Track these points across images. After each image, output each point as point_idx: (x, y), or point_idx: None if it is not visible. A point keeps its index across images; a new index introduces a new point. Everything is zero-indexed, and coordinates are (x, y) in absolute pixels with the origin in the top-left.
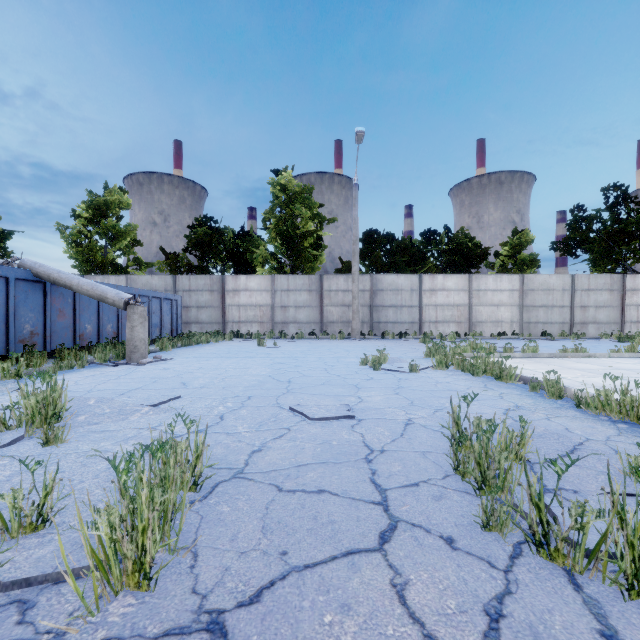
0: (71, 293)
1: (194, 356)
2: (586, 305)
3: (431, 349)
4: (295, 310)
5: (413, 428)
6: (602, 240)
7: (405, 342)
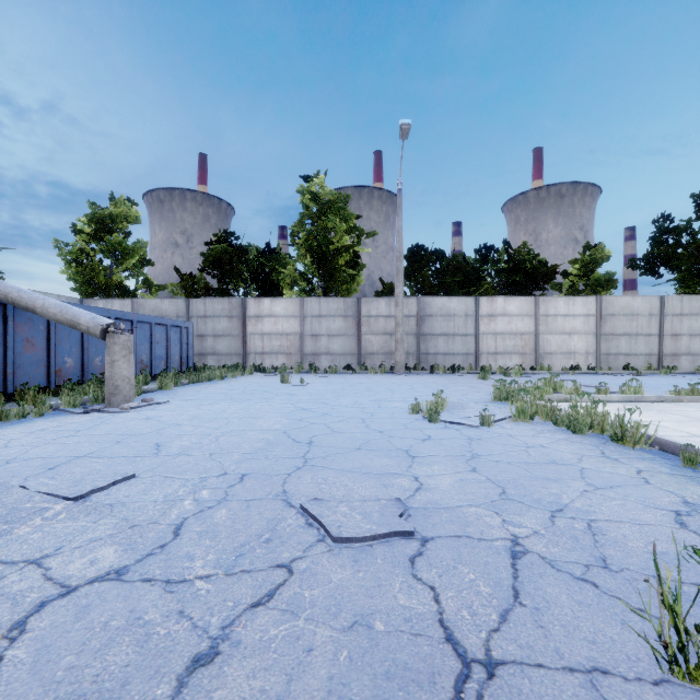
0: (44, 318)
1: (197, 398)
2: (678, 333)
3: (501, 390)
4: (328, 339)
5: (532, 570)
6: (692, 256)
7: (460, 378)
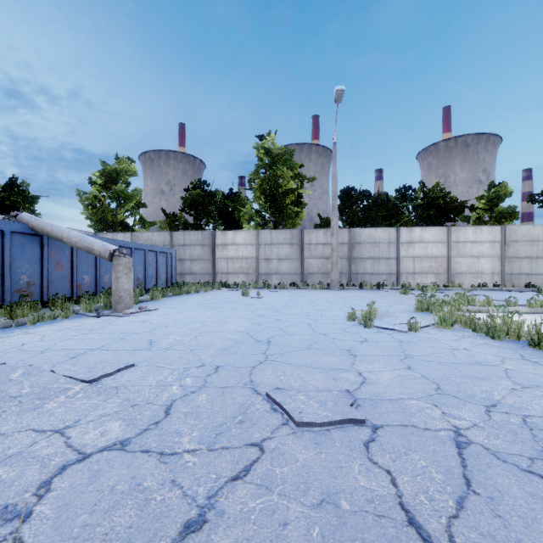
0: (69, 246)
1: (179, 306)
2: None
3: (422, 302)
4: (277, 262)
5: (478, 460)
6: None
7: (385, 293)
